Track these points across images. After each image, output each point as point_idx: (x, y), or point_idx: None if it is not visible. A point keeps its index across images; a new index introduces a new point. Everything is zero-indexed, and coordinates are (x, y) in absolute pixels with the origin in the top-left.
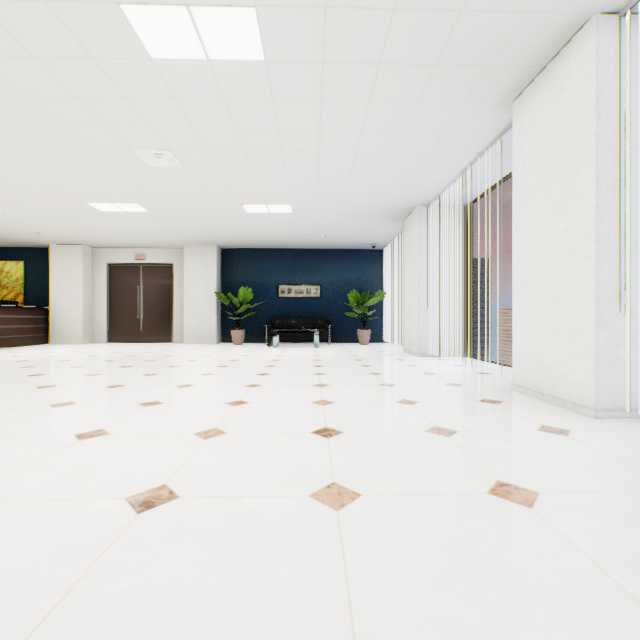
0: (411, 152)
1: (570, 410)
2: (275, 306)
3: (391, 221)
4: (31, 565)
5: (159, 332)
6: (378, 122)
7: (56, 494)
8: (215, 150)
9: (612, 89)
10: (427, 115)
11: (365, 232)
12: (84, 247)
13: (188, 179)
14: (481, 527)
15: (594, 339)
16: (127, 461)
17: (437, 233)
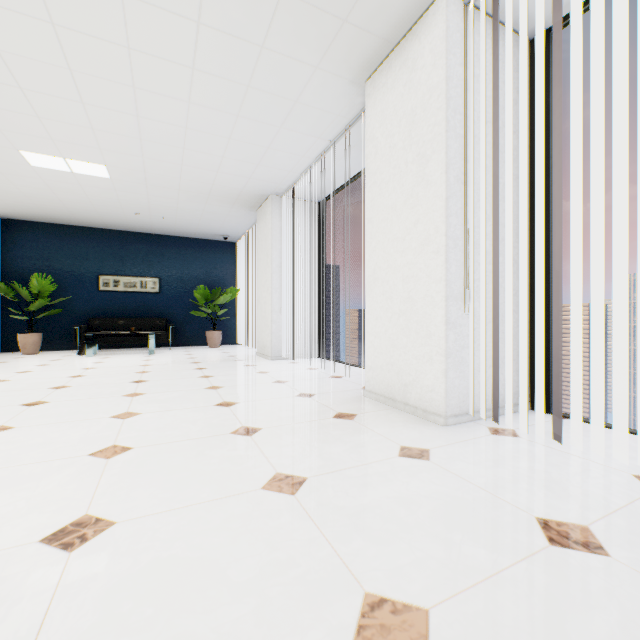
0: (260, 120)
1: (422, 418)
2: (95, 302)
3: (243, 209)
4: None
5: None
6: (215, 61)
7: None
8: None
9: (459, 77)
10: (276, 71)
11: (214, 219)
12: None
13: None
14: None
15: (445, 341)
16: None
17: (291, 227)
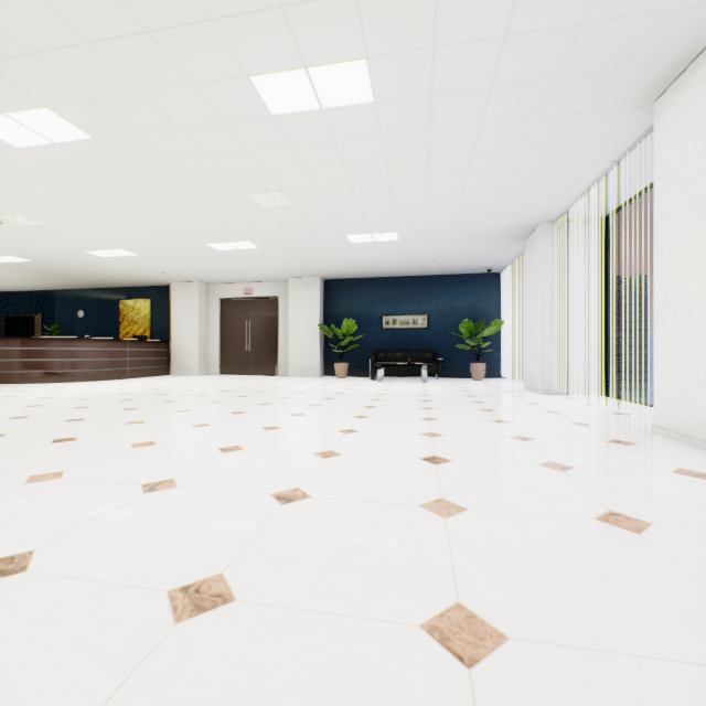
0: (530, 168)
1: None
2: (379, 338)
3: (509, 242)
4: (218, 526)
5: (265, 365)
6: (491, 142)
7: (219, 487)
8: (323, 187)
9: None
10: (547, 129)
11: (479, 255)
12: (200, 284)
13: (296, 215)
14: (581, 542)
15: None
16: (264, 470)
17: (565, 253)
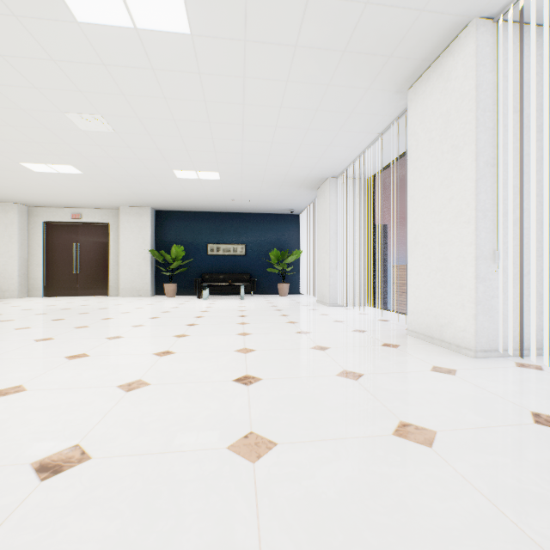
0: (323, 129)
1: (455, 351)
2: (205, 263)
3: (306, 190)
4: None
5: (95, 286)
6: (295, 100)
7: None
8: (146, 117)
9: (488, 82)
10: (337, 97)
11: (284, 199)
12: (19, 206)
13: (121, 144)
14: (388, 471)
15: (474, 291)
16: (40, 420)
17: (345, 201)
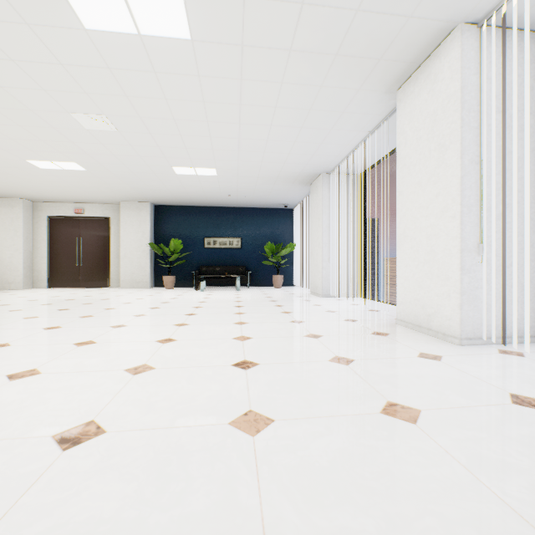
0: (316, 128)
1: (441, 339)
2: (202, 255)
3: (300, 185)
4: None
5: (97, 278)
6: (289, 100)
7: None
8: (147, 117)
9: (473, 84)
10: (329, 97)
11: (279, 194)
12: (24, 201)
13: (123, 142)
14: (376, 444)
15: (459, 282)
16: (57, 399)
17: (337, 196)
